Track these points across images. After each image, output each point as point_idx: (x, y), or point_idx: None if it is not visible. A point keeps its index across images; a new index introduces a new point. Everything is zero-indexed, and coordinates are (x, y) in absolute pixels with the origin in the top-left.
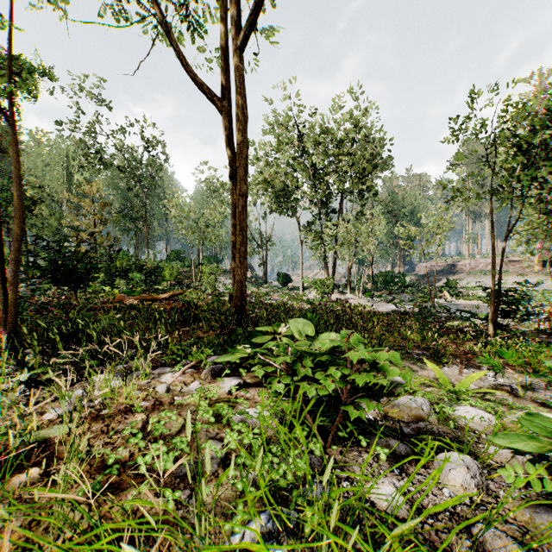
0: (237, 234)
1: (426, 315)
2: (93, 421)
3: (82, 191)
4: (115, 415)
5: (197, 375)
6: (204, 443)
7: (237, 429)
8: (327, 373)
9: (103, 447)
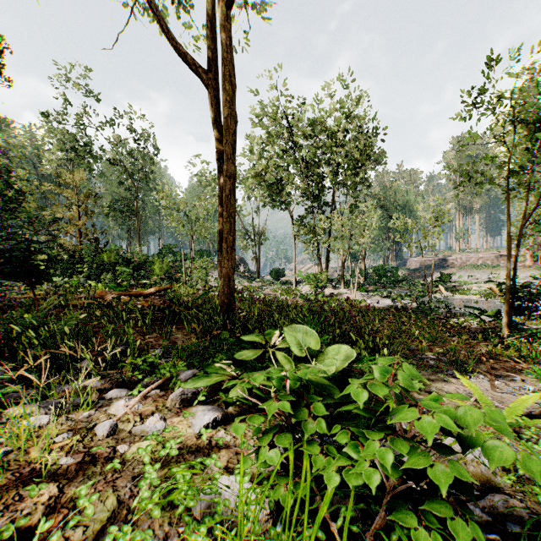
0: (224, 221)
1: (426, 311)
2: None
3: (66, 182)
4: (6, 490)
5: (161, 401)
6: None
7: None
8: (365, 453)
9: None
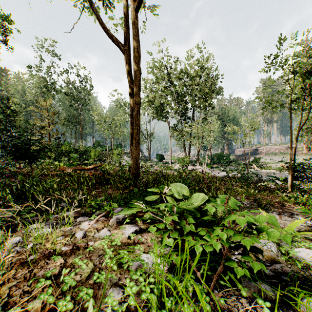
0: (134, 128)
1: (245, 178)
2: (20, 267)
3: (42, 105)
4: (39, 260)
5: (106, 222)
6: (107, 297)
7: (135, 278)
8: (214, 234)
9: (21, 297)
